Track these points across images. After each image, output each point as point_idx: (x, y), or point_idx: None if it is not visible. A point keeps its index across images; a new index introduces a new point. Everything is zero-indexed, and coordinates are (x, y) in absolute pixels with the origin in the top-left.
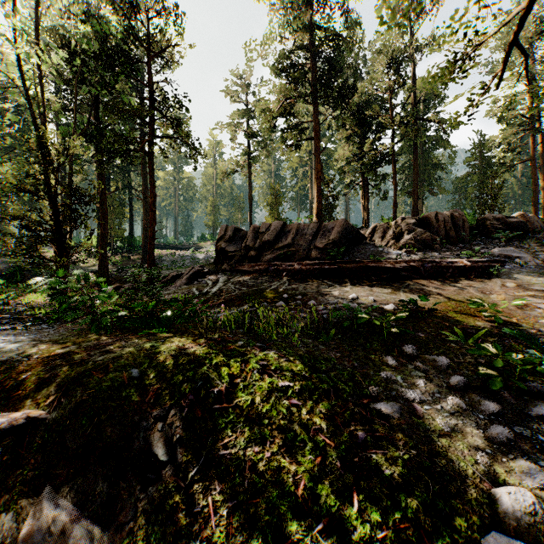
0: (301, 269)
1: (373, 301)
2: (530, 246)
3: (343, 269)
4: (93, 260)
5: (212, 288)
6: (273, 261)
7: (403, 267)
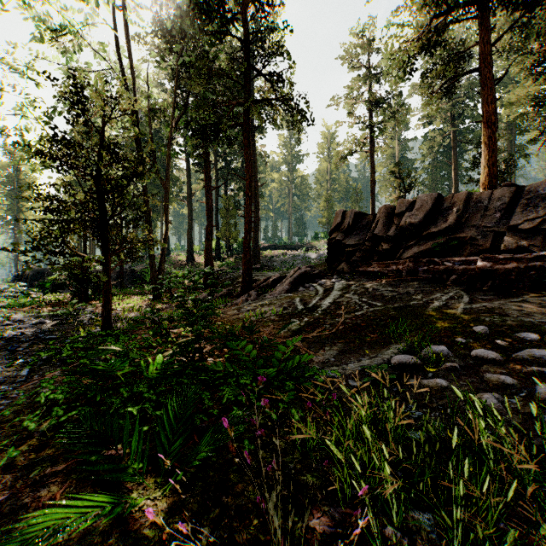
0: (492, 270)
1: None
2: None
3: None
4: None
5: (323, 300)
6: (421, 256)
7: None
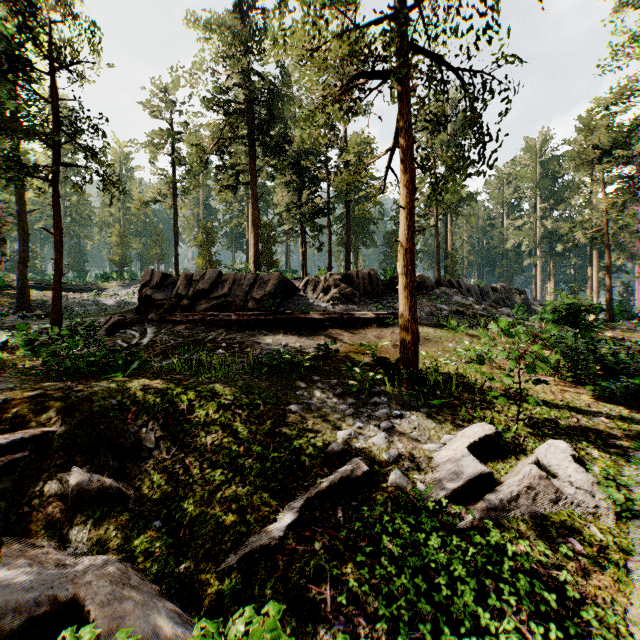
0: (238, 320)
1: (299, 346)
2: (423, 302)
3: (278, 320)
4: None
5: (143, 340)
6: (208, 311)
7: (326, 318)
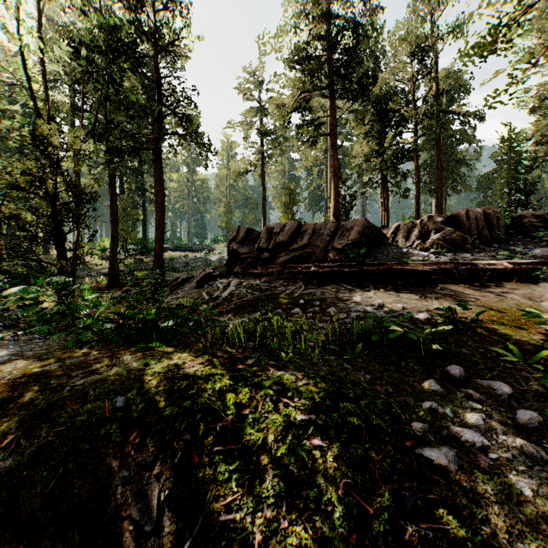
0: (318, 272)
1: (402, 308)
2: None
3: (365, 272)
4: (106, 262)
5: (223, 292)
6: (287, 263)
7: (433, 270)
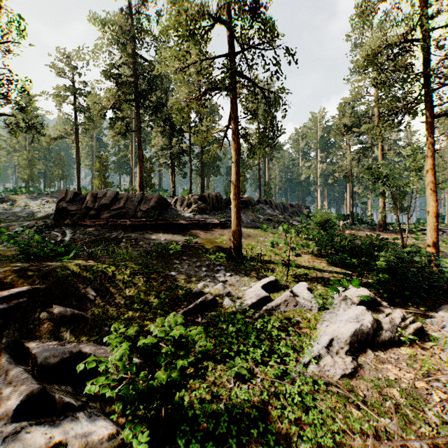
0: (132, 224)
1: (173, 241)
2: (248, 213)
3: (158, 224)
4: None
5: (65, 238)
6: (110, 218)
7: (189, 223)
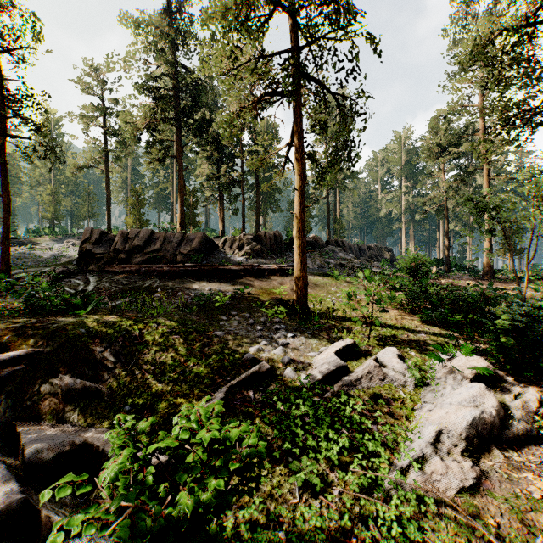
0: (169, 270)
1: (220, 291)
2: (315, 257)
3: (202, 271)
4: None
5: (87, 287)
6: (143, 263)
7: (241, 269)
